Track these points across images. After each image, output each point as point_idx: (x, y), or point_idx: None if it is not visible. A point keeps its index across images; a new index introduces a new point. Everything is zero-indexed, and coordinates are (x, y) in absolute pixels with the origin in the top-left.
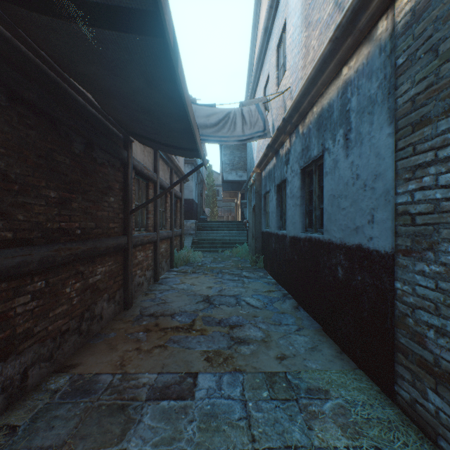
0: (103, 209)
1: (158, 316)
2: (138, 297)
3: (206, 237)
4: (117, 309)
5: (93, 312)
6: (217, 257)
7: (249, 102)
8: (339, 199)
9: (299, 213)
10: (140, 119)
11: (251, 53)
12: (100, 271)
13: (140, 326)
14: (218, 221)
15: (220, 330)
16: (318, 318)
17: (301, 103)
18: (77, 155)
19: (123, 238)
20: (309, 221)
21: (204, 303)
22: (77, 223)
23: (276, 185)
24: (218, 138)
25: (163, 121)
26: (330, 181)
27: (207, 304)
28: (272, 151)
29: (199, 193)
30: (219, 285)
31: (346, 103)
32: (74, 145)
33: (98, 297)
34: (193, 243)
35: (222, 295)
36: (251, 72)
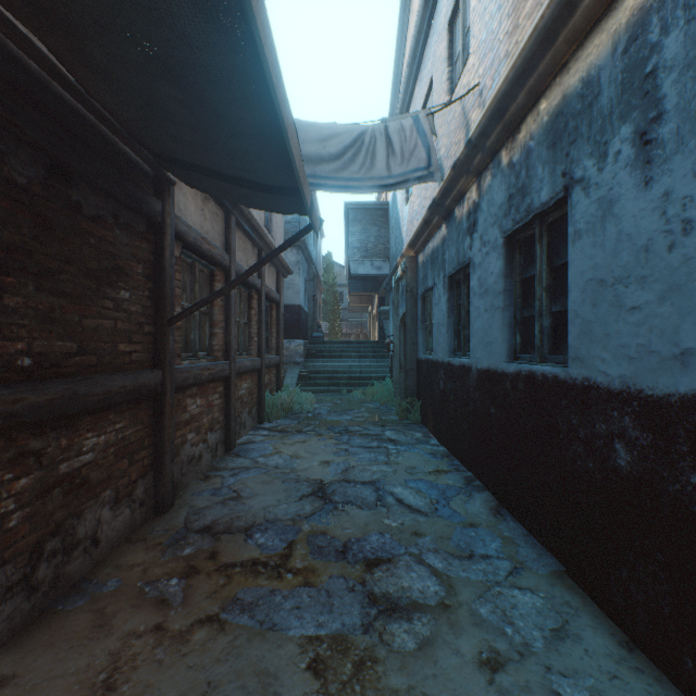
0: (99, 313)
1: (219, 531)
2: (190, 483)
3: (322, 368)
4: (137, 515)
5: (70, 535)
6: (340, 403)
7: (400, 119)
8: (618, 287)
9: (502, 324)
10: (164, 104)
11: (398, 56)
12: (91, 445)
13: (179, 559)
14: (341, 342)
15: (345, 570)
16: (552, 543)
17: (511, 99)
18: (21, 189)
19: (151, 374)
20: (521, 339)
21: (315, 499)
22: (21, 342)
23: (447, 274)
24: (341, 182)
25: (212, 105)
26: (591, 250)
27: (320, 503)
28: (440, 213)
29: (310, 295)
30: (344, 459)
31: (643, 58)
32: (12, 163)
33: (85, 501)
34: (299, 378)
35: (349, 481)
36: (397, 88)
